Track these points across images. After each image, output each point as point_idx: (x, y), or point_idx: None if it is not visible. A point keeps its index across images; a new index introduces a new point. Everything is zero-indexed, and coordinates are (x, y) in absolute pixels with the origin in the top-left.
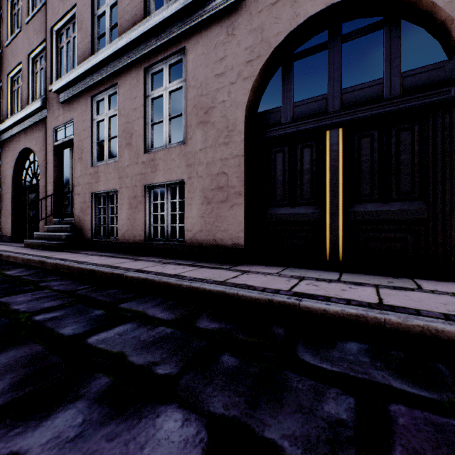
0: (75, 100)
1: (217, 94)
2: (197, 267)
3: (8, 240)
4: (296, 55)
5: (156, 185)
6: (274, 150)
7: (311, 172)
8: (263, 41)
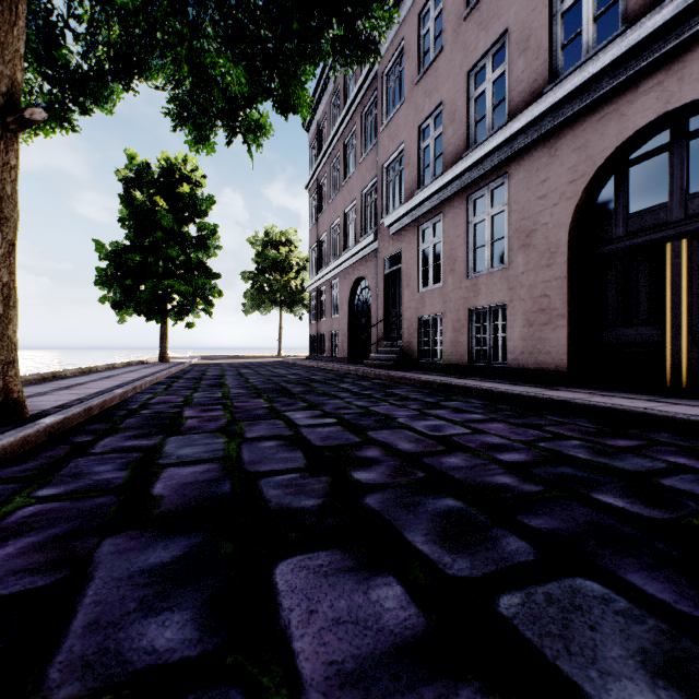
0: (402, 231)
1: (539, 217)
2: (513, 385)
3: (345, 361)
4: (631, 161)
5: (478, 309)
6: (604, 267)
7: (649, 289)
8: (587, 160)
